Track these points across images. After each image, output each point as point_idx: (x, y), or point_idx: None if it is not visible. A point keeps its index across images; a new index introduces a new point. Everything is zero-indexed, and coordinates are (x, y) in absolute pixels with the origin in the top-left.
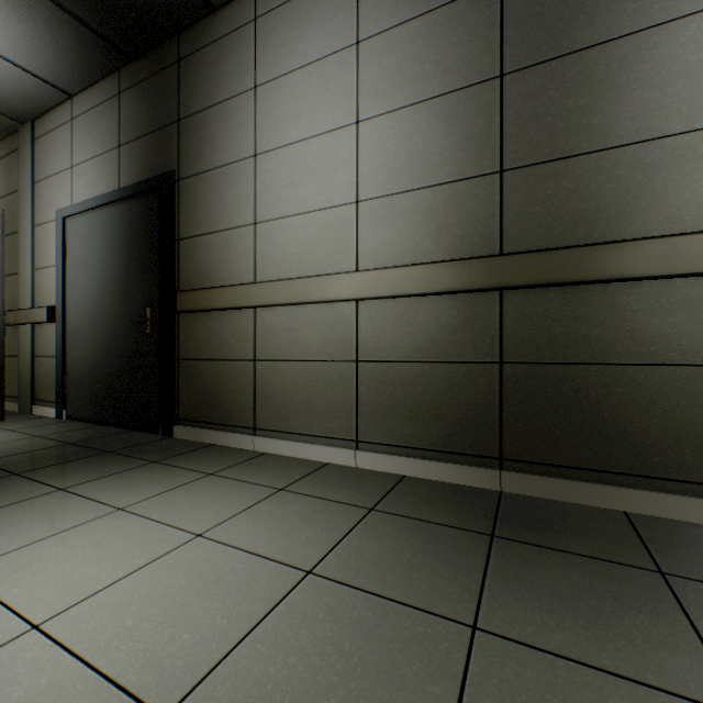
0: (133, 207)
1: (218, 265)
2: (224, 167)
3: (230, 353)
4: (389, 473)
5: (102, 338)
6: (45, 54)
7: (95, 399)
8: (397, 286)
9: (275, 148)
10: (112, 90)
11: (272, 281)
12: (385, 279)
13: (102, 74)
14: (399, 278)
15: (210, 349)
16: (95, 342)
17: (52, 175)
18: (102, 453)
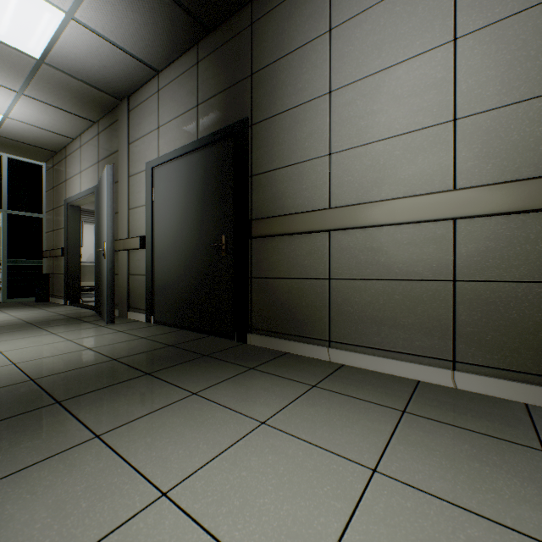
0: (210, 152)
1: (290, 195)
2: (297, 108)
3: (302, 272)
4: (503, 399)
5: (183, 260)
6: (146, 38)
7: (177, 308)
8: (515, 201)
9: (352, 82)
10: (191, 61)
11: (352, 205)
12: (498, 195)
13: (184, 49)
14: (519, 192)
15: (282, 269)
16: (177, 263)
17: (142, 136)
18: (201, 356)
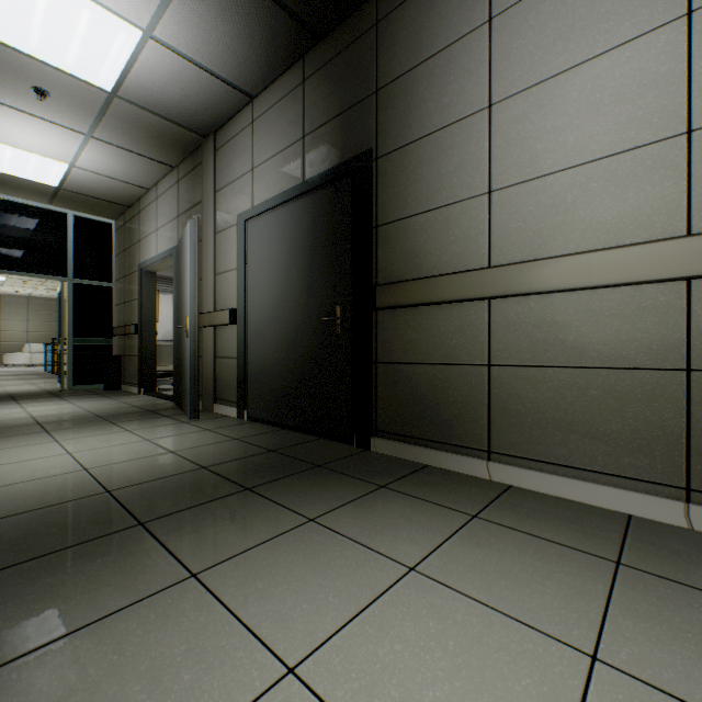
0: (319, 198)
1: (431, 250)
2: (440, 131)
3: (449, 355)
4: None
5: (284, 339)
6: (239, 54)
7: (276, 401)
8: None
9: (523, 89)
10: (295, 80)
11: (524, 262)
12: None
13: (286, 65)
14: None
15: (419, 351)
16: (276, 343)
17: (232, 181)
18: (313, 466)
